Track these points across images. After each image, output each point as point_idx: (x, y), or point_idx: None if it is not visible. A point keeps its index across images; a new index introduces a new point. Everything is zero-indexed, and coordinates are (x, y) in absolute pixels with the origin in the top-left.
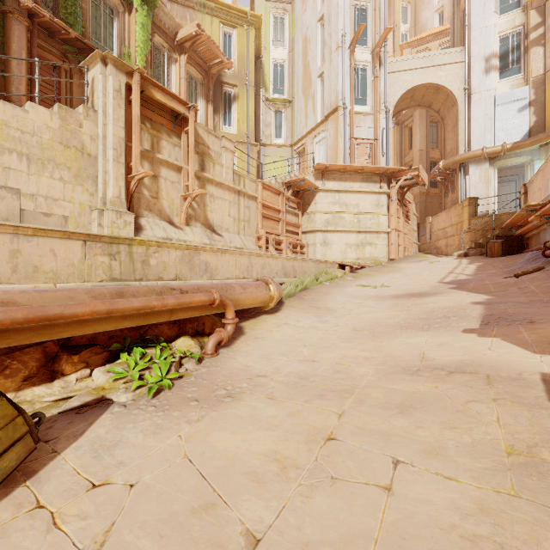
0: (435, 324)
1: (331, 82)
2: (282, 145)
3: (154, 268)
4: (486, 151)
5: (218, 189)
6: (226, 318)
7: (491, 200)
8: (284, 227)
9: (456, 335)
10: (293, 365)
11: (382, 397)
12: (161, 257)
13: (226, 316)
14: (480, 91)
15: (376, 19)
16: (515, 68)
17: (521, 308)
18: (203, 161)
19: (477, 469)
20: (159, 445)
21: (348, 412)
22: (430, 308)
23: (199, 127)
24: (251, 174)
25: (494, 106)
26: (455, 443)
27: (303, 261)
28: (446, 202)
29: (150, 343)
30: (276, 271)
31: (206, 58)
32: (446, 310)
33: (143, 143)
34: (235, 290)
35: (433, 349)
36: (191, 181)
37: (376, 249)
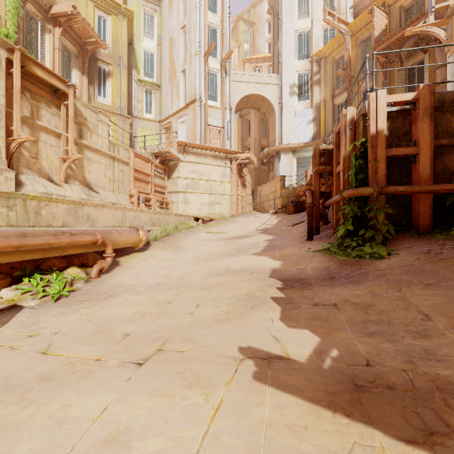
0: (241, 252)
1: (191, 78)
2: (152, 120)
3: (45, 217)
4: (290, 146)
5: (95, 154)
6: (106, 253)
7: (293, 178)
8: (153, 188)
9: (248, 256)
10: (154, 279)
11: (200, 285)
12: (50, 209)
13: (106, 252)
14: (287, 106)
15: (223, 40)
16: (306, 96)
17: (283, 242)
18: (81, 130)
19: (230, 302)
20: (68, 319)
21: (181, 293)
22: (243, 244)
23: (78, 101)
24: (124, 143)
25: (295, 118)
26: (226, 296)
27: (167, 215)
28: (269, 176)
29: (46, 271)
30: (145, 221)
31: (81, 34)
32: (250, 245)
33: (22, 110)
34: (113, 234)
35: (234, 263)
36: (70, 147)
37: (223, 207)
